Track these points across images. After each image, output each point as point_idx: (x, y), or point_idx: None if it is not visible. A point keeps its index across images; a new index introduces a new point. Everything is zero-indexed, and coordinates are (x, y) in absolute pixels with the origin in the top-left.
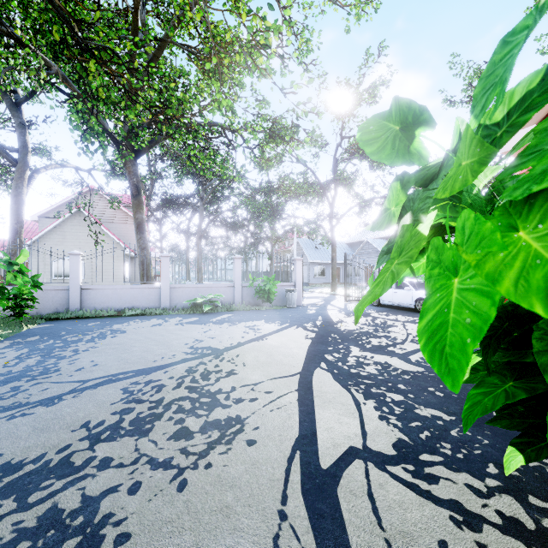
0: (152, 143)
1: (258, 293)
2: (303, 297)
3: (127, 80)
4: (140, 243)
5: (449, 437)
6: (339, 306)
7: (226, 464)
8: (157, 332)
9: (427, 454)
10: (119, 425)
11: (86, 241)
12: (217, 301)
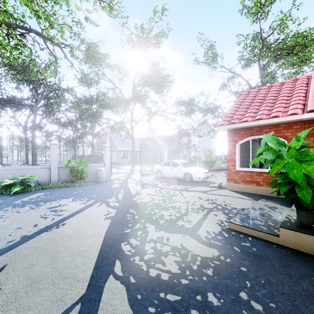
0: None
1: (72, 172)
2: (112, 173)
3: None
4: None
5: None
6: (136, 179)
7: None
8: None
9: None
10: None
11: None
12: (29, 182)
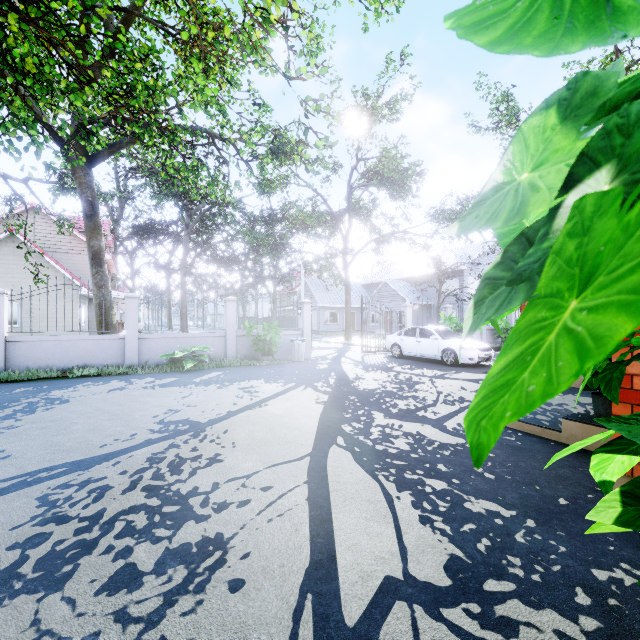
0: (114, 147)
1: (256, 344)
2: (312, 348)
3: (69, 51)
4: (97, 279)
5: (516, 546)
6: (355, 358)
7: (191, 637)
8: (115, 400)
9: (493, 579)
10: (15, 572)
11: (23, 275)
12: (202, 356)
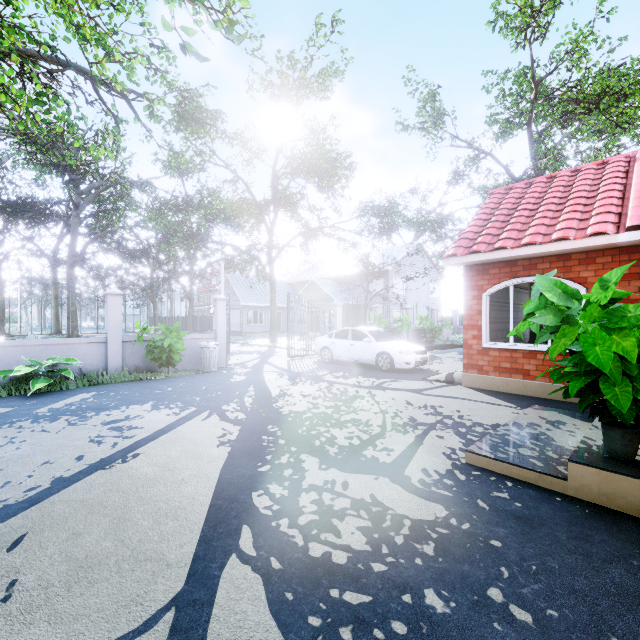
0: None
1: (151, 352)
2: (231, 353)
3: None
4: None
5: None
6: (280, 365)
7: None
8: None
9: None
10: None
11: None
12: (65, 371)
